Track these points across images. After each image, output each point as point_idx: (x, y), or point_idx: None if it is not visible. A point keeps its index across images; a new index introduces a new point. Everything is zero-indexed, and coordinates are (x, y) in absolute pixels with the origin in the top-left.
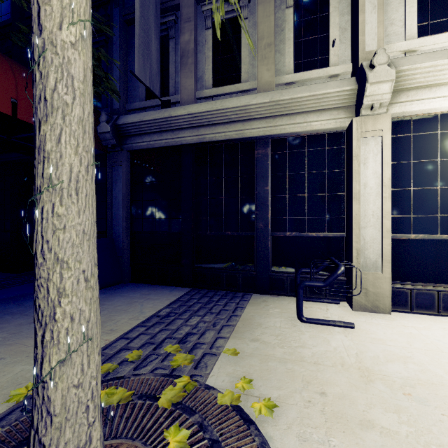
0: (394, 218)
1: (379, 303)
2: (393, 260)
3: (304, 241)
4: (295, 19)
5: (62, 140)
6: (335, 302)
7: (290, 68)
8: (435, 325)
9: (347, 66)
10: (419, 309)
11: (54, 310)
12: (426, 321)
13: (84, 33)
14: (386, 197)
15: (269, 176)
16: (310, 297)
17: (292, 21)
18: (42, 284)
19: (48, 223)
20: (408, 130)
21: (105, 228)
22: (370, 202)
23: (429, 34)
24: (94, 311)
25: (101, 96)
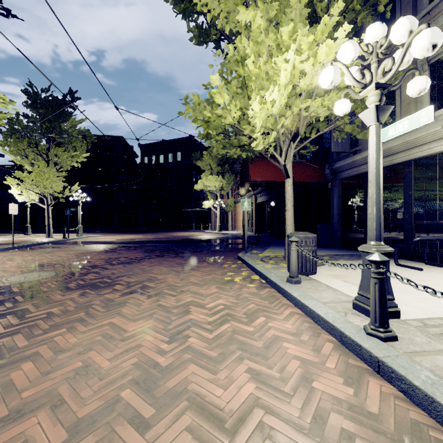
0: None
1: None
2: None
3: (437, 226)
4: (431, 76)
5: (288, 204)
6: None
7: None
8: None
9: None
10: None
11: (287, 227)
12: None
13: (291, 187)
14: None
15: (412, 184)
16: (433, 263)
17: None
18: (286, 224)
19: (286, 215)
20: None
21: (330, 220)
22: None
23: None
24: (292, 229)
25: (329, 152)
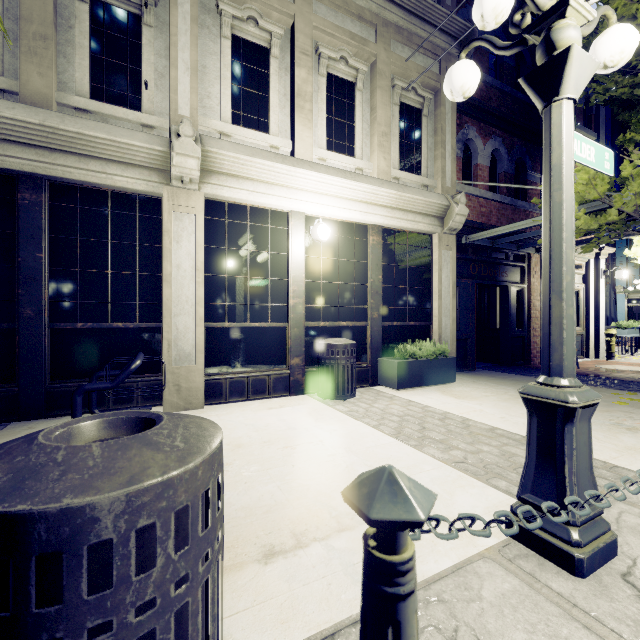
0: (210, 306)
1: (192, 399)
2: (209, 351)
3: (107, 334)
4: (93, 23)
5: None
6: (147, 408)
7: (84, 89)
8: (238, 409)
9: (164, 121)
10: (233, 397)
11: None
12: (233, 407)
13: None
14: (200, 282)
15: (46, 237)
16: (112, 409)
17: (87, 23)
18: None
19: None
20: (223, 215)
21: None
22: (185, 287)
23: (241, 125)
24: None
25: None
